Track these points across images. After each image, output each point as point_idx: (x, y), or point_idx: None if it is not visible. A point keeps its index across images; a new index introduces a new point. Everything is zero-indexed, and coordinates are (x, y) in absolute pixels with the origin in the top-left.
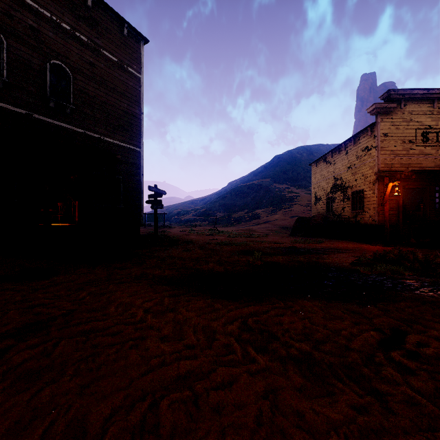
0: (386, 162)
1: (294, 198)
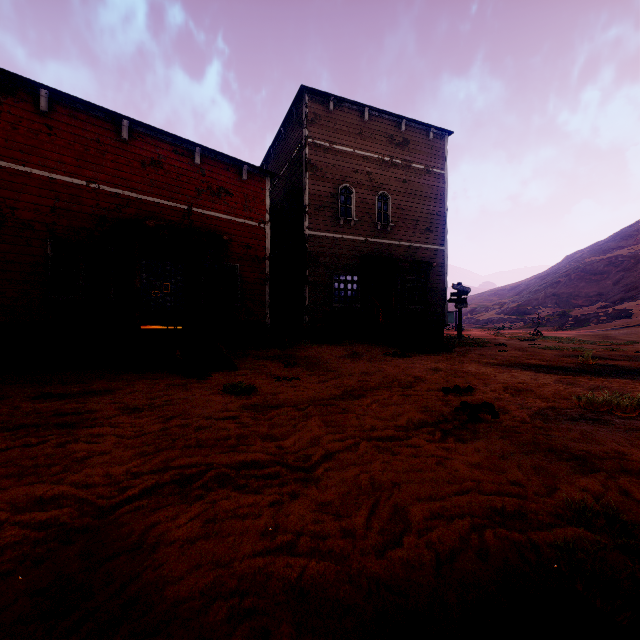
0: None
1: None
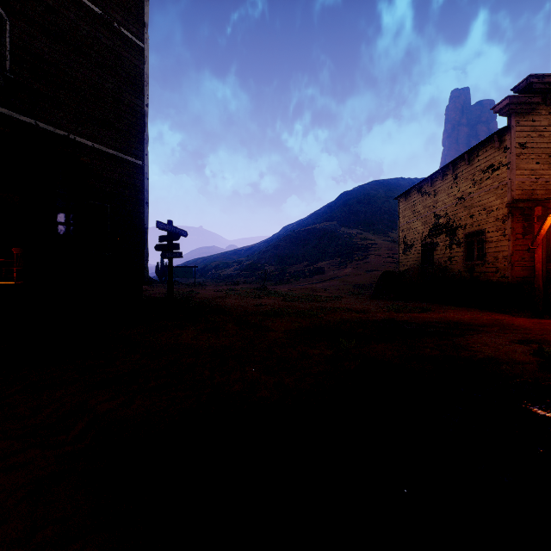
0: (523, 187)
1: (369, 246)
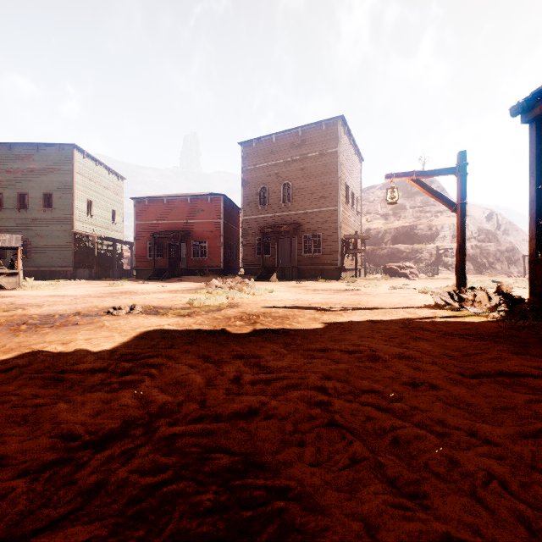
0: None
1: None
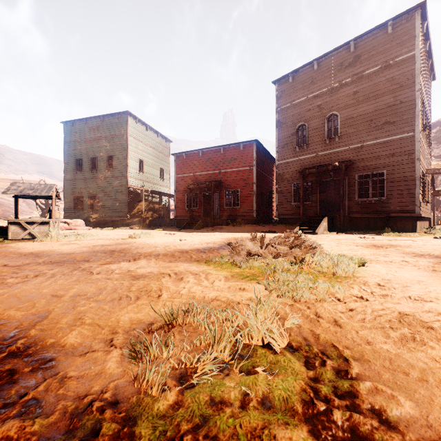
0: None
1: None
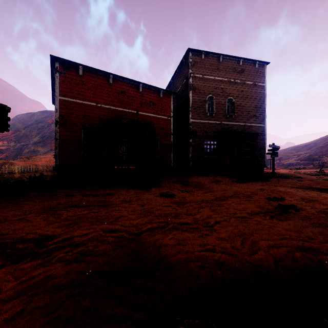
0: None
1: None
